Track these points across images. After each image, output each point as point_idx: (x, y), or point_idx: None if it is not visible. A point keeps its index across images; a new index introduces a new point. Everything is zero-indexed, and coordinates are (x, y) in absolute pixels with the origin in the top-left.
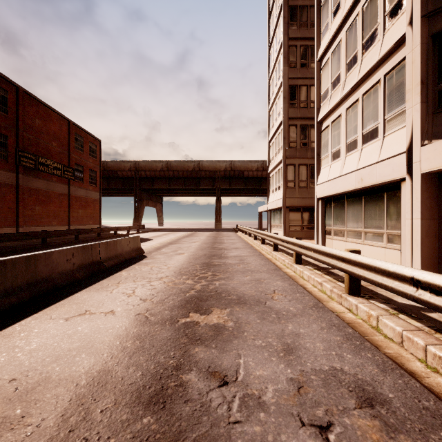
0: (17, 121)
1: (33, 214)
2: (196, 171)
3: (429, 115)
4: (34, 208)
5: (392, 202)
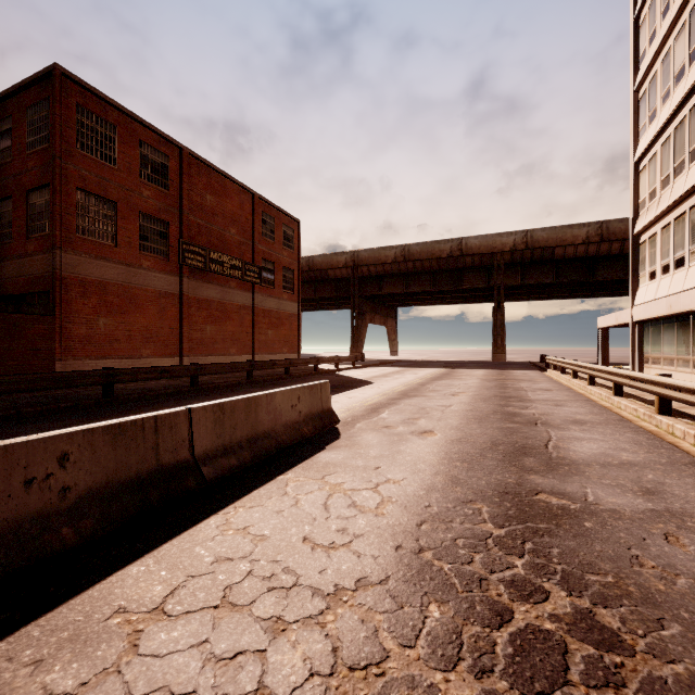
0: (181, 199)
1: (203, 337)
2: (455, 258)
3: None
4: (204, 328)
5: None
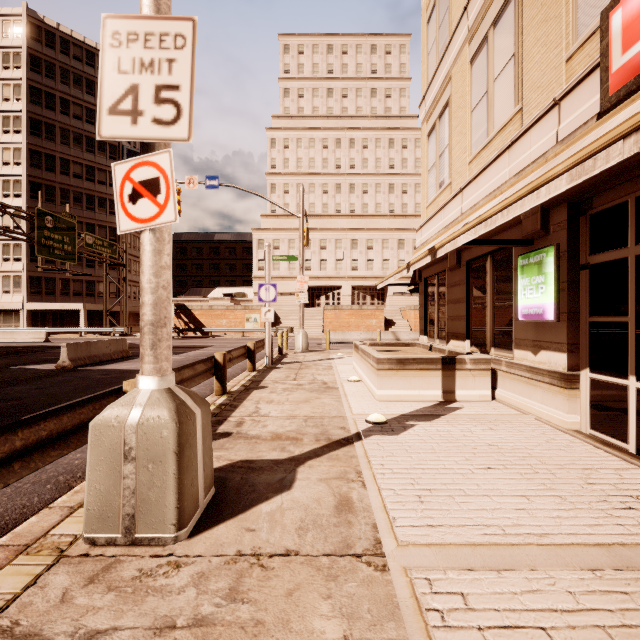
0: None
1: None
2: None
3: (29, 295)
4: None
5: (17, 316)
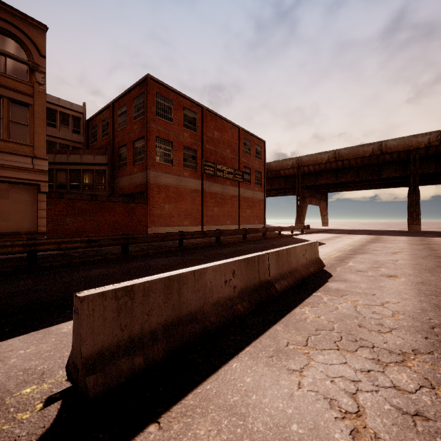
0: (202, 136)
1: (213, 214)
2: (376, 156)
3: None
4: (213, 209)
5: None
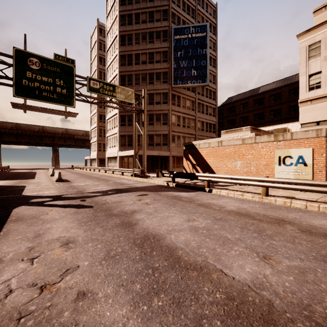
0: None
1: None
2: (41, 132)
3: (120, 147)
4: None
5: (117, 160)
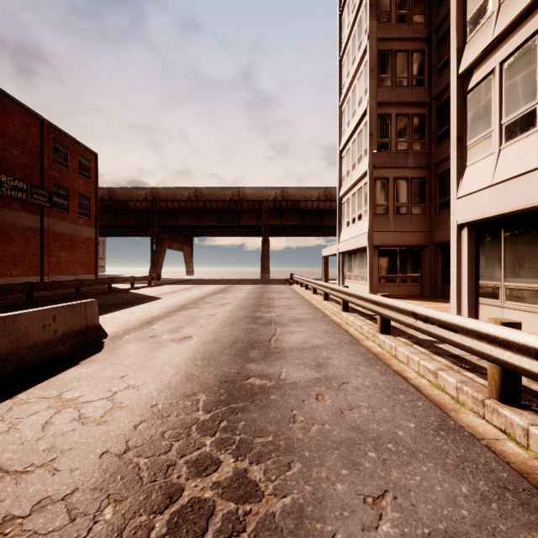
0: None
1: None
2: (235, 201)
3: None
4: None
5: None
